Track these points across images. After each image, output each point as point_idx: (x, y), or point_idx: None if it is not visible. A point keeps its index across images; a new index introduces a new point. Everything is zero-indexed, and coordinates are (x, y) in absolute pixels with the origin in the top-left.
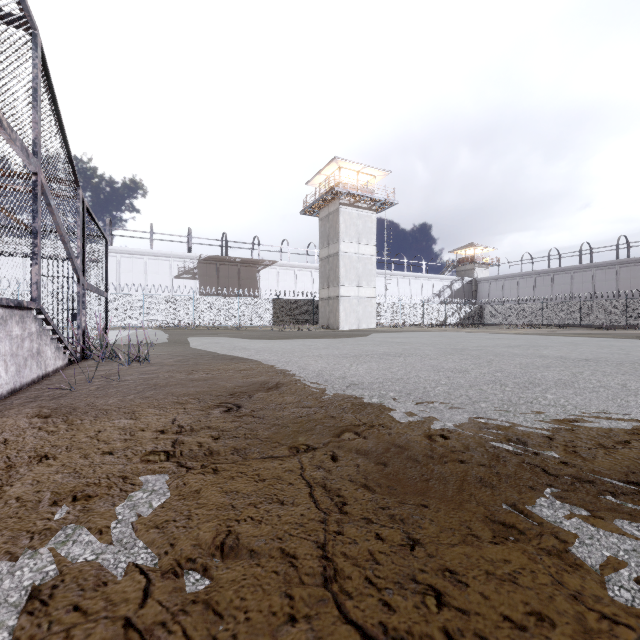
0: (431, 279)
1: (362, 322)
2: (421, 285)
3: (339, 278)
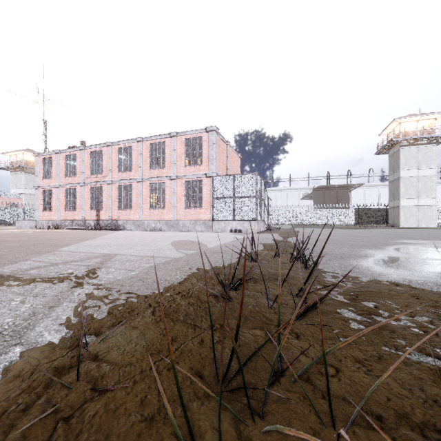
0: None
1: (421, 223)
2: None
3: (399, 194)
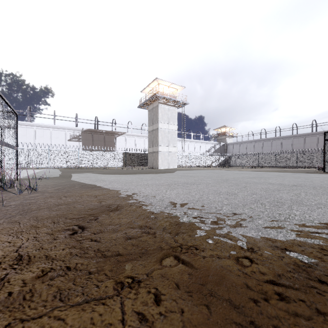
0: (205, 143)
1: (170, 165)
2: (200, 146)
3: (158, 142)
